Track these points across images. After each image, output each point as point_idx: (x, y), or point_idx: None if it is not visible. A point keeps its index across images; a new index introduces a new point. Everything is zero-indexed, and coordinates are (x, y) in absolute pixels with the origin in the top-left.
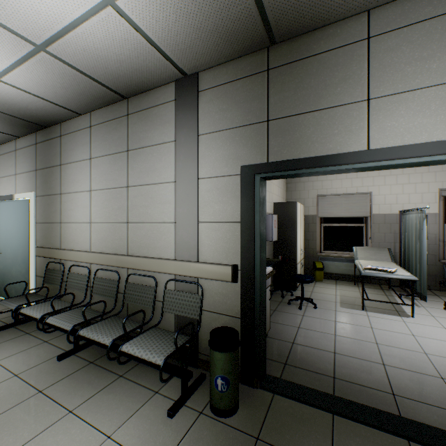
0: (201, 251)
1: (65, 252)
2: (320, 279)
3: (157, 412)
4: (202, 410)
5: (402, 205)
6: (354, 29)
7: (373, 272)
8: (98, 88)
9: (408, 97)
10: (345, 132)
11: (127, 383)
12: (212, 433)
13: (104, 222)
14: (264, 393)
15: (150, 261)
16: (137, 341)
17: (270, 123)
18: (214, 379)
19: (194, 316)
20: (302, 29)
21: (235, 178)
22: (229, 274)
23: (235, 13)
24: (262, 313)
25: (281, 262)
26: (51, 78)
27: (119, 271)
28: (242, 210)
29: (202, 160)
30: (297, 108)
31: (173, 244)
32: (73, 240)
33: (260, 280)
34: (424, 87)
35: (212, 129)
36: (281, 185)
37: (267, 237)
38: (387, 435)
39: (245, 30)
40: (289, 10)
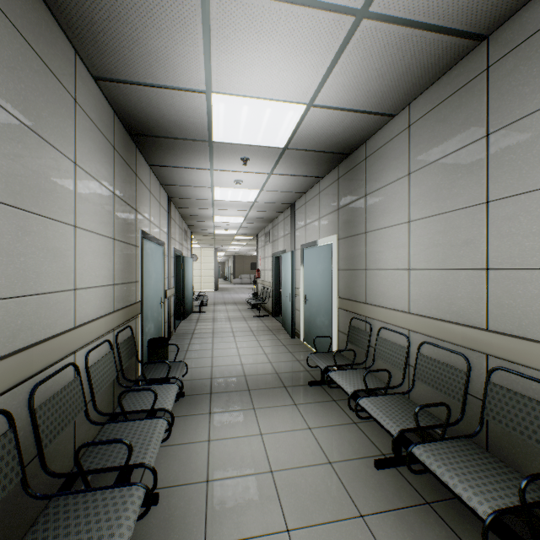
0: None
1: (372, 308)
2: None
3: None
4: None
5: None
6: None
7: None
8: (433, 44)
9: None
10: None
11: None
12: None
13: (432, 269)
14: None
15: None
16: None
17: None
18: None
19: None
20: None
21: None
22: None
23: None
24: None
25: None
26: (366, 67)
27: (465, 354)
28: None
29: None
30: None
31: None
32: (381, 293)
33: None
34: None
35: None
36: None
37: None
38: None
39: None
40: None
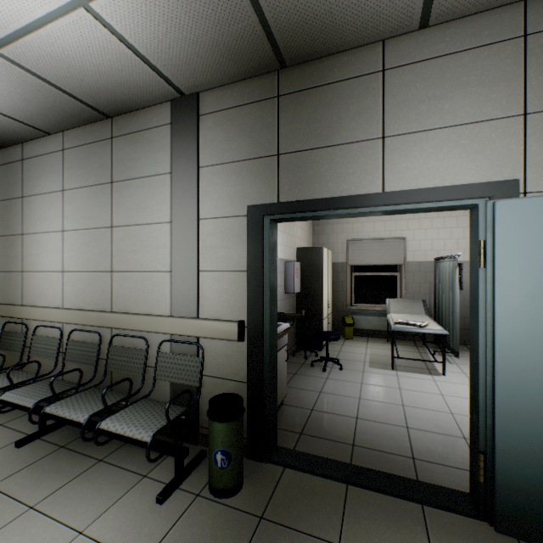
0: (202, 305)
1: (29, 309)
2: (351, 336)
3: (144, 498)
4: (199, 492)
5: (437, 251)
6: (369, 59)
7: (403, 327)
8: (72, 103)
9: (422, 138)
10: (360, 172)
11: (109, 468)
12: (210, 516)
13: (81, 271)
14: (274, 467)
15: (139, 319)
16: (121, 415)
17: (280, 158)
18: (213, 454)
19: (193, 383)
20: (315, 54)
21: (241, 219)
22: (234, 332)
23: (237, 30)
24: (272, 375)
25: (304, 317)
26: (8, 87)
27: (101, 332)
28: (250, 257)
29: (203, 197)
30: (310, 142)
31: (169, 298)
32: (40, 294)
33: (270, 338)
34: (437, 128)
35: (215, 161)
36: (307, 227)
37: (288, 288)
38: (402, 501)
39: (250, 49)
40: (298, 32)
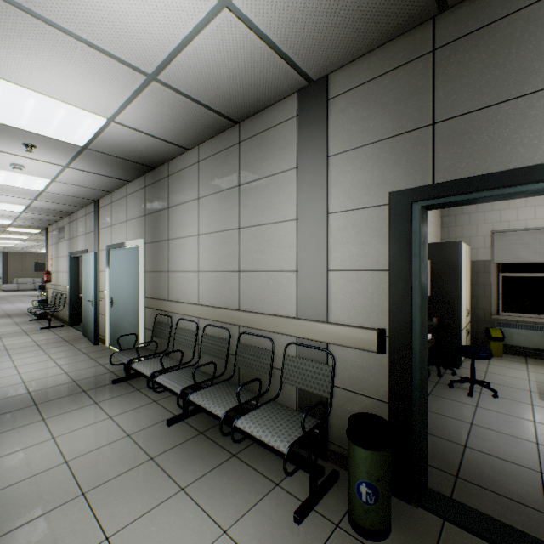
0: (331, 308)
1: (173, 304)
2: (498, 353)
3: (279, 511)
4: (338, 521)
5: None
6: None
7: None
8: (208, 115)
9: None
10: None
11: (242, 466)
12: None
13: (212, 271)
14: (427, 516)
15: (265, 319)
16: (254, 416)
17: (436, 127)
18: (355, 484)
19: (323, 393)
20: None
21: (380, 209)
22: (372, 342)
23: None
24: (422, 400)
25: (436, 326)
26: (161, 111)
27: (229, 328)
28: (392, 254)
29: (333, 189)
30: (484, 98)
31: (294, 299)
32: (181, 291)
33: (421, 353)
34: None
35: (346, 146)
36: (434, 219)
37: None
38: None
39: None
40: None
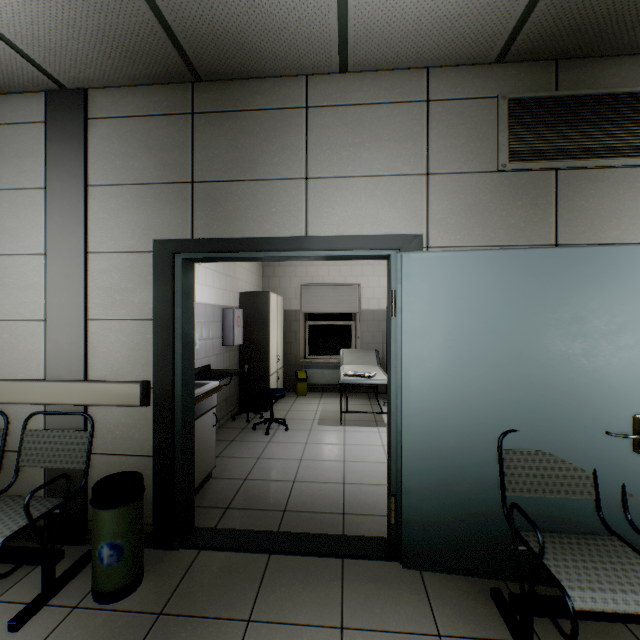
0: (92, 364)
1: None
2: (304, 392)
3: None
4: (79, 602)
5: None
6: (293, 92)
7: (351, 379)
8: None
9: (343, 184)
10: (283, 212)
11: None
12: (89, 629)
13: None
14: (186, 553)
15: None
16: None
17: (195, 186)
18: (98, 551)
19: (78, 465)
20: (234, 74)
21: (146, 256)
22: (136, 396)
23: (131, 24)
24: (187, 444)
25: (247, 374)
26: None
27: None
28: (157, 303)
29: (94, 225)
30: (230, 172)
31: (43, 356)
32: None
33: (184, 399)
34: (357, 176)
35: (110, 180)
36: (254, 269)
37: (227, 340)
38: (324, 559)
39: (152, 51)
40: (210, 45)
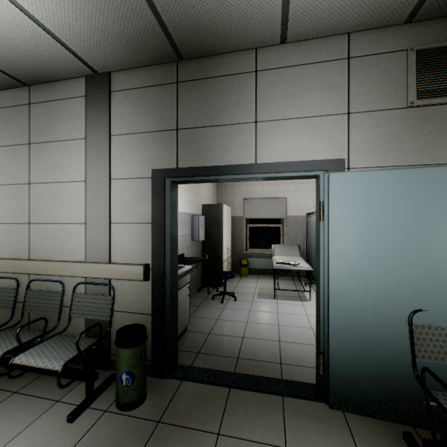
0: (113, 252)
1: None
2: (246, 274)
3: (55, 420)
4: (107, 408)
5: (309, 208)
6: (246, 61)
7: (282, 266)
8: None
9: (283, 124)
10: (239, 147)
11: (23, 398)
12: (115, 426)
13: None
14: (173, 381)
15: (56, 265)
16: (35, 350)
17: (179, 132)
18: (119, 375)
19: (105, 318)
20: (205, 52)
21: (147, 180)
22: (141, 274)
23: (140, 26)
24: (173, 307)
25: (207, 260)
26: None
27: (18, 278)
28: (154, 212)
29: (114, 161)
30: (202, 121)
31: (84, 246)
32: None
33: (171, 277)
34: (293, 118)
35: (124, 131)
36: (211, 188)
37: (195, 237)
38: (269, 396)
39: (152, 42)
40: (190, 34)
